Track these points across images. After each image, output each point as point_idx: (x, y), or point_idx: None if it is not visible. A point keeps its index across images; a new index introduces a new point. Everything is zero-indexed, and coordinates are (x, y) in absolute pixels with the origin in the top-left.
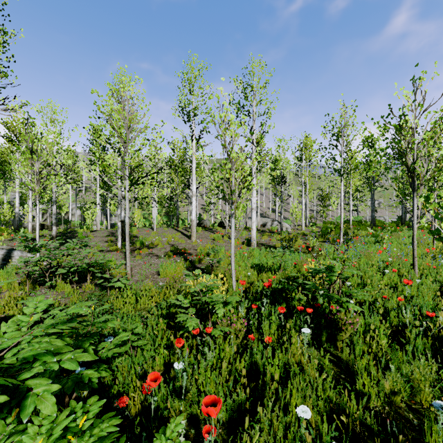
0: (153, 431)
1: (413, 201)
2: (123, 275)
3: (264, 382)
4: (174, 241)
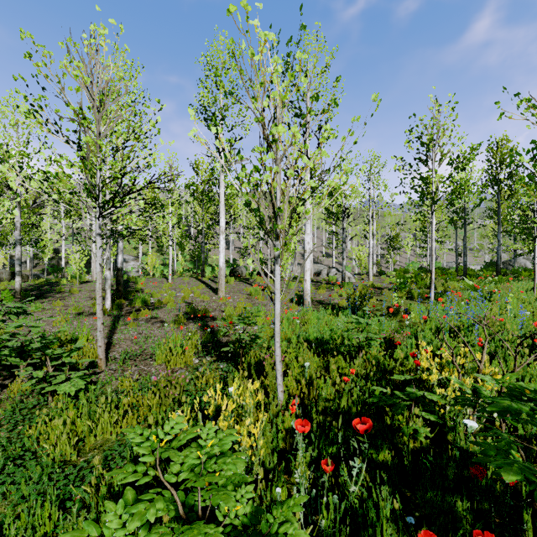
0: None
1: None
2: (95, 359)
3: None
4: (193, 297)
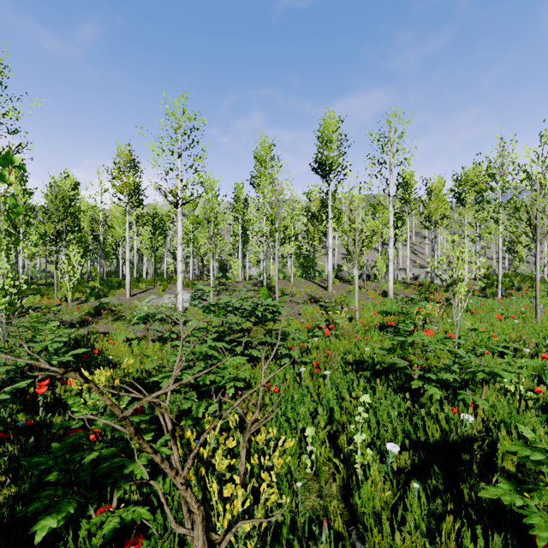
0: (307, 346)
1: (536, 253)
2: None
3: None
4: (310, 291)
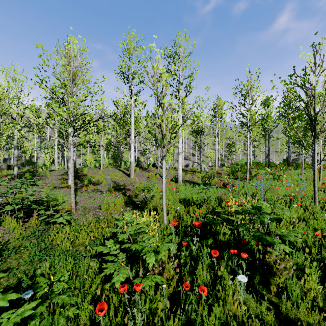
0: None
1: (314, 146)
2: (69, 209)
3: None
4: (116, 178)
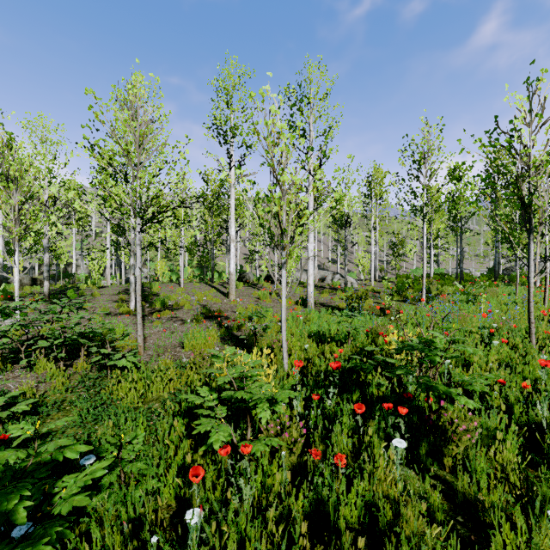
0: None
1: (529, 247)
2: (133, 347)
3: (336, 532)
4: (206, 300)
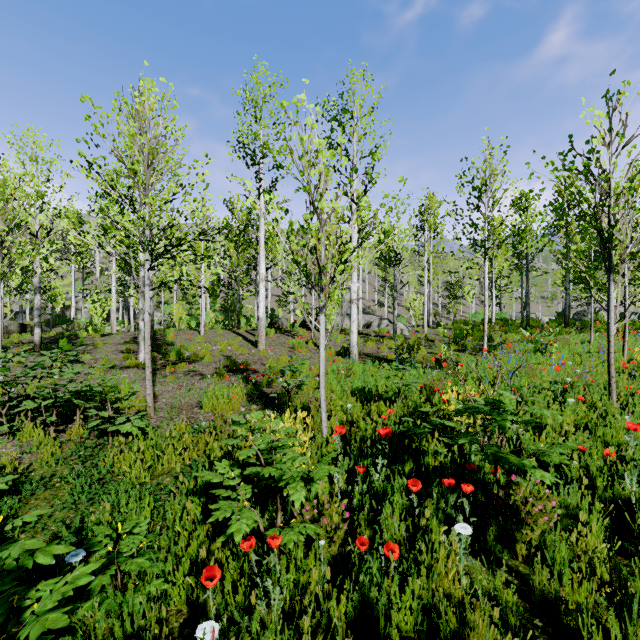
0: None
1: (609, 288)
2: (141, 408)
3: None
4: (230, 350)
